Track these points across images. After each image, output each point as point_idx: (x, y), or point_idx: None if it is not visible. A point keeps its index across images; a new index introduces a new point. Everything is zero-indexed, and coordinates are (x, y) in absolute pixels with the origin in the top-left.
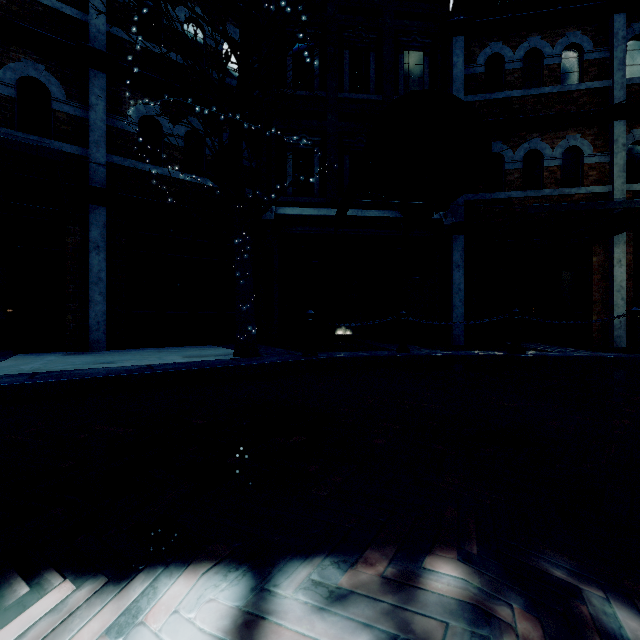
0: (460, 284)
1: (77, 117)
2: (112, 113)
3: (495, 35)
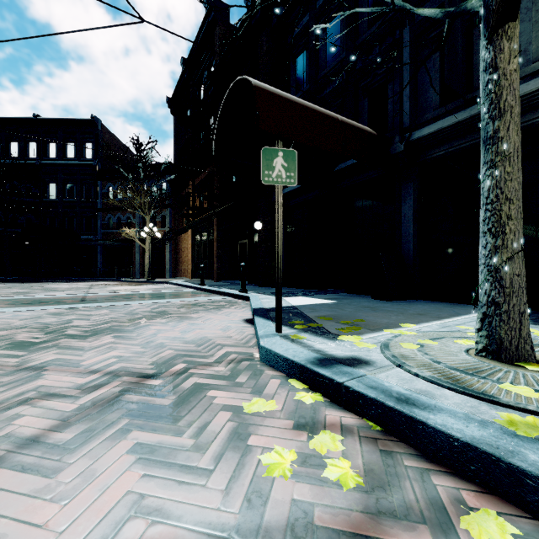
0: (100, 258)
1: None
2: None
3: (110, 180)
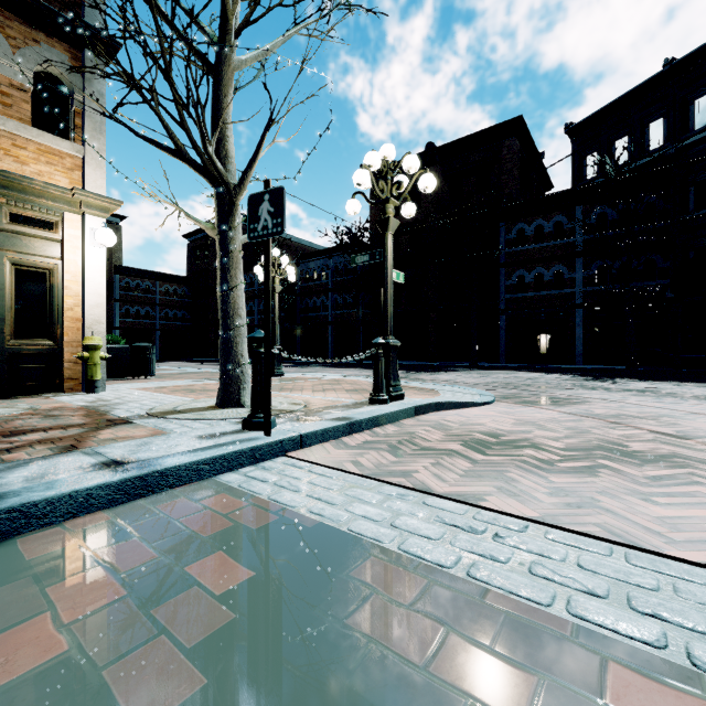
0: None
1: (571, 278)
2: (585, 270)
3: None
